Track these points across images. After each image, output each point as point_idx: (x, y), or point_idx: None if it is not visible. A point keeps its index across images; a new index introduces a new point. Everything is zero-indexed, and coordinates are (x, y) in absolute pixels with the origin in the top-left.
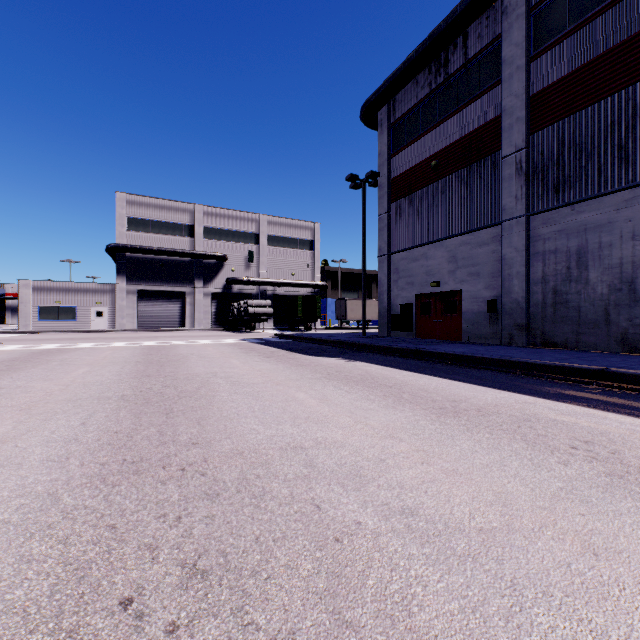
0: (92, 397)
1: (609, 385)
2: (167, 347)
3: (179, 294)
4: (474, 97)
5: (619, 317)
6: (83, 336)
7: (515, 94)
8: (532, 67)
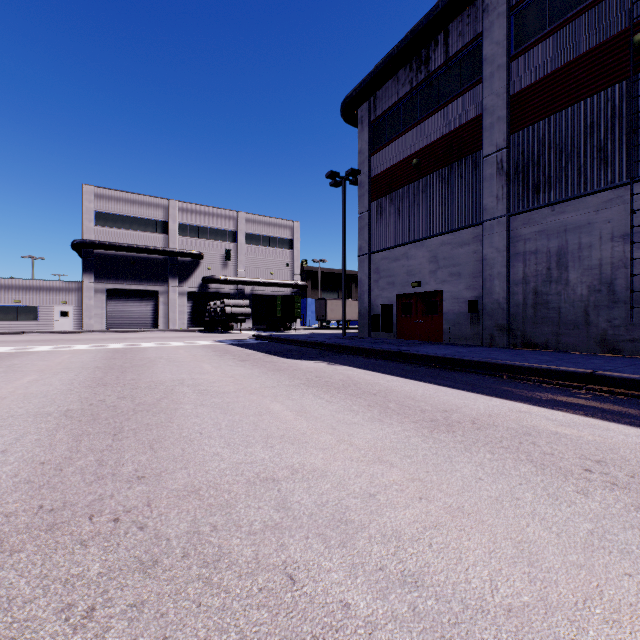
0: (28, 413)
1: (599, 389)
2: (134, 350)
3: (152, 293)
4: (455, 95)
5: (598, 318)
6: (44, 338)
7: (496, 93)
8: (513, 66)
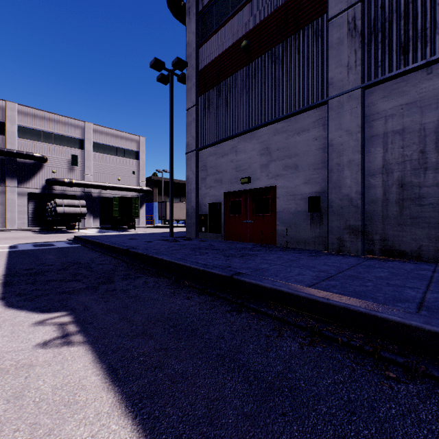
0: None
1: None
2: None
3: None
4: None
5: None
6: None
7: None
8: None
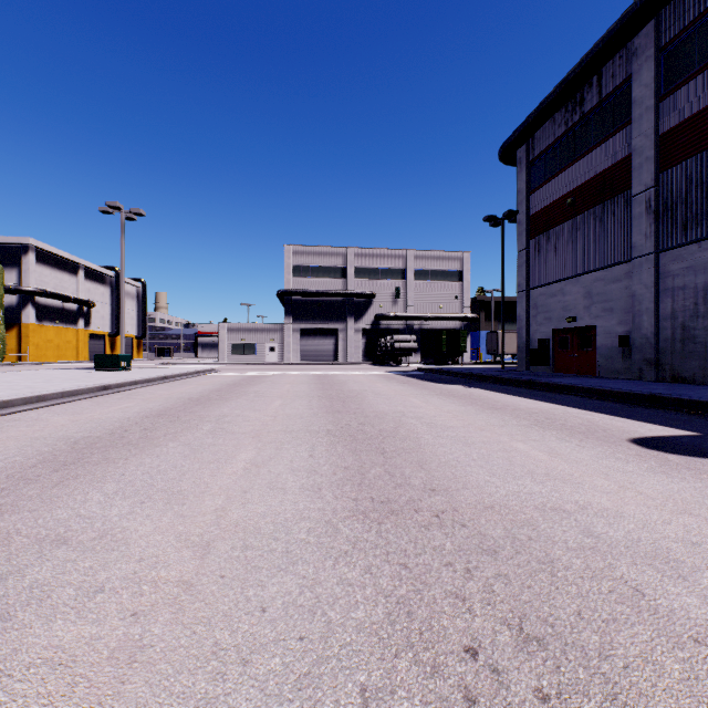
0: (305, 396)
1: (649, 405)
2: (330, 376)
3: (333, 331)
4: (608, 135)
5: None
6: (265, 367)
7: (644, 134)
8: (662, 106)
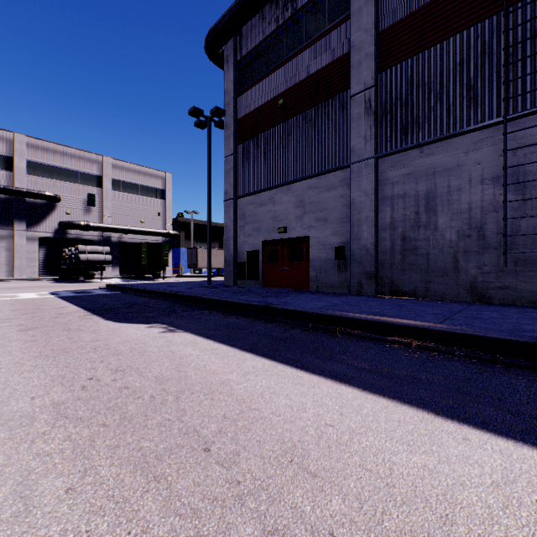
0: None
1: None
2: None
3: None
4: (322, 33)
5: (468, 264)
6: None
7: (364, 29)
8: (381, 2)
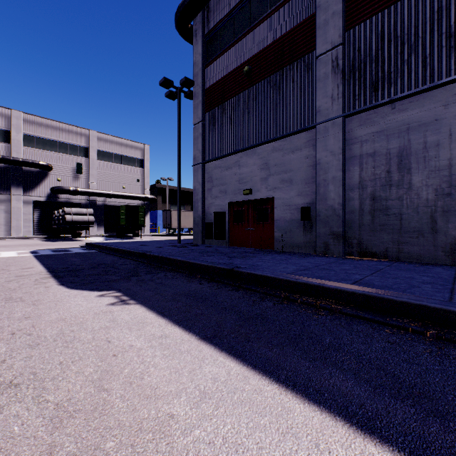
0: None
1: None
2: None
3: None
4: None
5: (448, 225)
6: None
7: None
8: None
